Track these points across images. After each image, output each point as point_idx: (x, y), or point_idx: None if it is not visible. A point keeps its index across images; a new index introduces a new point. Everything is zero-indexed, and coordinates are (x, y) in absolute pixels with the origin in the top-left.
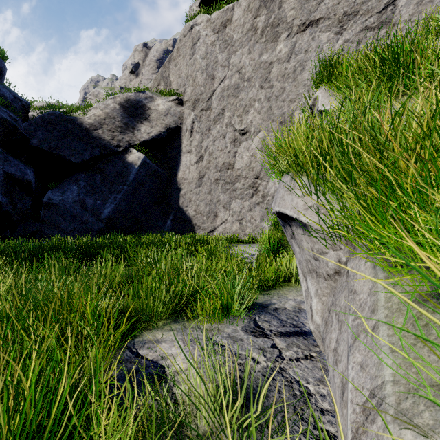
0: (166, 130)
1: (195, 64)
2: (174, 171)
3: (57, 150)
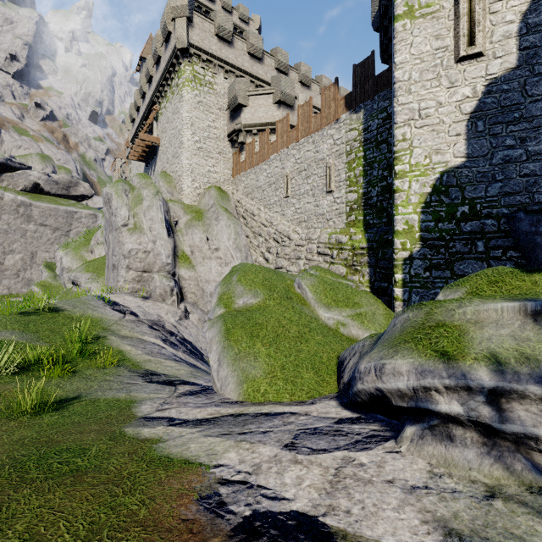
0: None
1: None
2: None
3: None
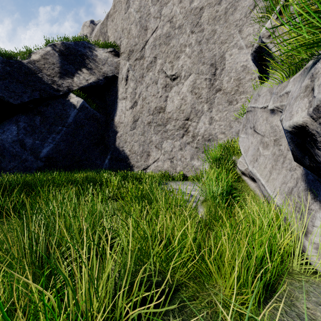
0: (104, 78)
1: (130, 18)
2: (111, 116)
3: None
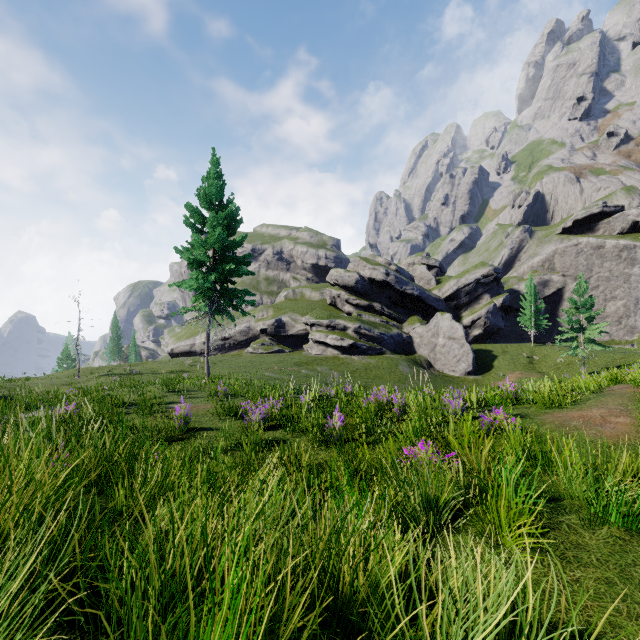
0: (556, 290)
1: (578, 262)
2: (556, 309)
3: (512, 305)
